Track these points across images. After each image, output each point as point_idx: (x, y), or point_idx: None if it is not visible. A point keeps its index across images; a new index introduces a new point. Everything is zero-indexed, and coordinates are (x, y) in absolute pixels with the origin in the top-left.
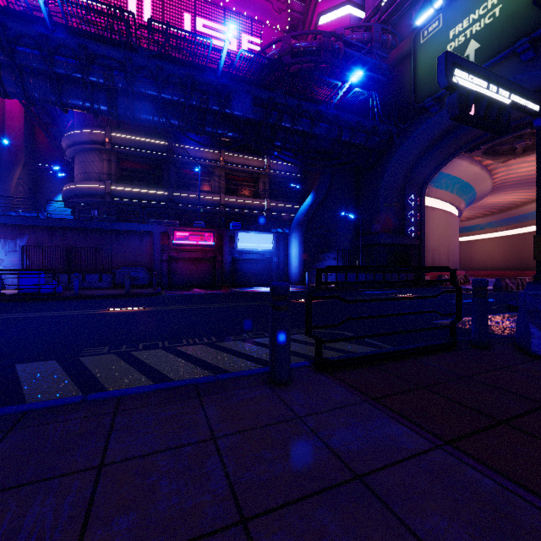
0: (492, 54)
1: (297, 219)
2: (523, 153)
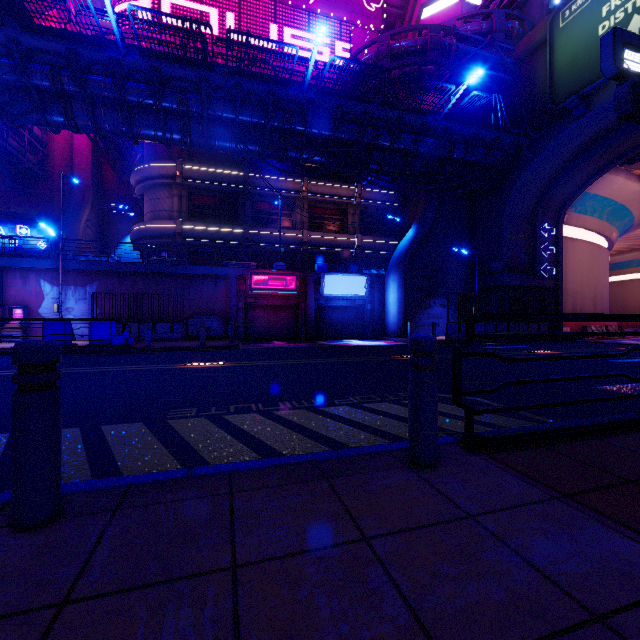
0: None
1: (395, 257)
2: None
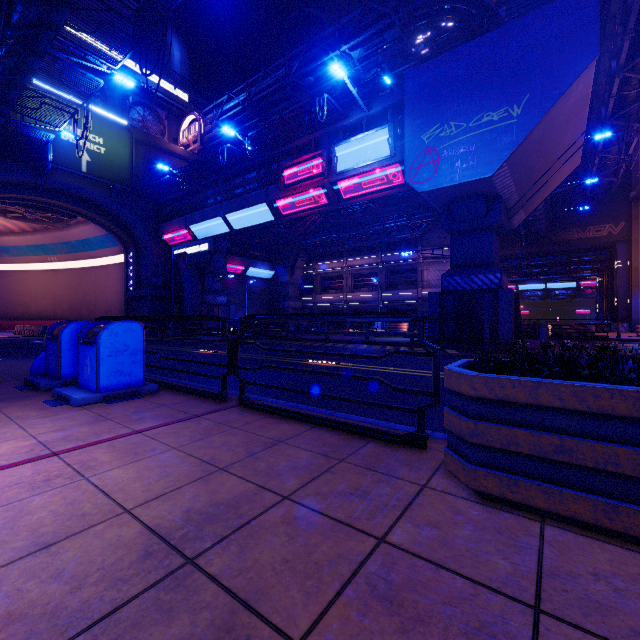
0: (100, 175)
1: None
2: (11, 216)
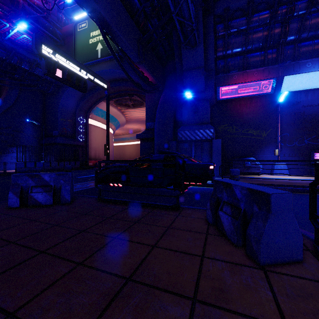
0: (107, 54)
1: None
2: (131, 107)
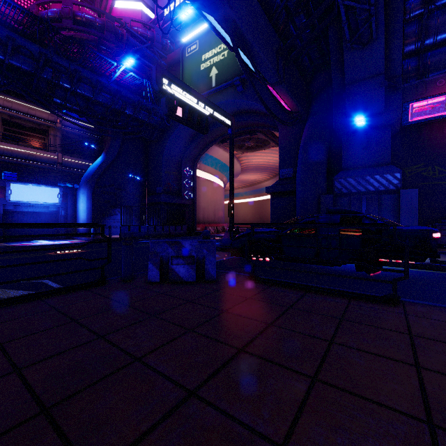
0: (223, 80)
1: (85, 176)
2: (251, 150)
